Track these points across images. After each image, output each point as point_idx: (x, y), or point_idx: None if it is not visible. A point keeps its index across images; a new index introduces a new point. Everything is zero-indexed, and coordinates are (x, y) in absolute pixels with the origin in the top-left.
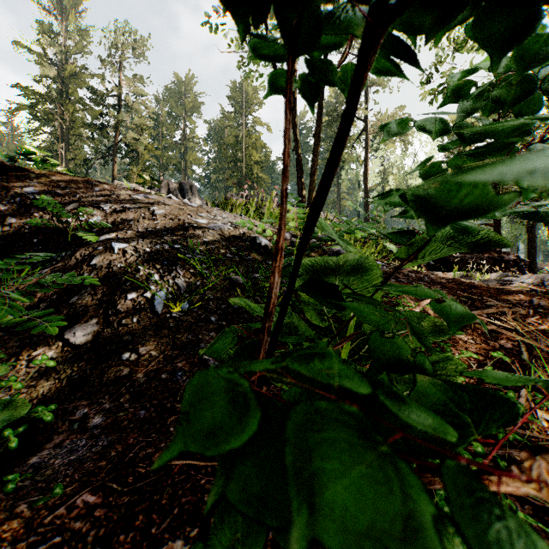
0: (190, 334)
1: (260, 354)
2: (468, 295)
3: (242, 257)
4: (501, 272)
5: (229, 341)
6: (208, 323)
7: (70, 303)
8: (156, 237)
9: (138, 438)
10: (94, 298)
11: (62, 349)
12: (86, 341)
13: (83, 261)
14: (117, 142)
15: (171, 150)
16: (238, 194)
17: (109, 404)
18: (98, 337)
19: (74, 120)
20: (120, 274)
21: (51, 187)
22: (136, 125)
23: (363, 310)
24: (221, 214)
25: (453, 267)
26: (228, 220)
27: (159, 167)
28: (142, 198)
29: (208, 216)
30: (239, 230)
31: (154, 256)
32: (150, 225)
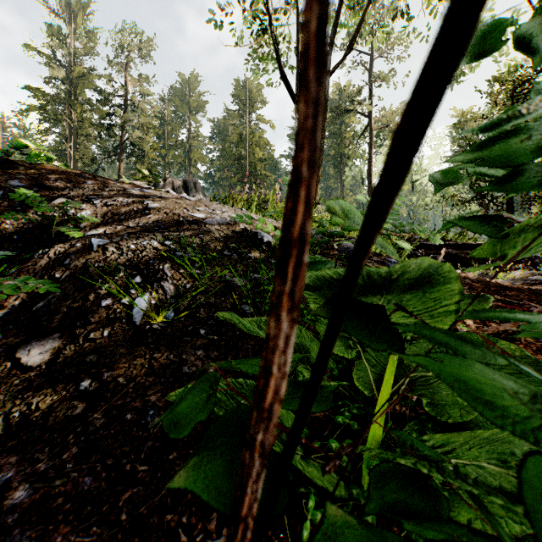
0: (172, 353)
1: (244, 495)
2: (506, 299)
3: (241, 255)
4: (524, 270)
5: (200, 405)
6: (196, 338)
7: (34, 310)
8: (145, 232)
9: (69, 536)
10: (62, 305)
11: (9, 372)
12: (41, 362)
13: (56, 260)
14: (124, 141)
15: (176, 149)
16: (242, 191)
17: (46, 463)
18: (57, 356)
19: (82, 120)
20: (96, 276)
21: (40, 180)
22: (142, 124)
23: (484, 386)
24: (221, 208)
25: (464, 264)
26: (228, 215)
27: (165, 166)
28: (138, 192)
29: (206, 210)
30: (239, 225)
31: (139, 254)
32: (142, 219)
